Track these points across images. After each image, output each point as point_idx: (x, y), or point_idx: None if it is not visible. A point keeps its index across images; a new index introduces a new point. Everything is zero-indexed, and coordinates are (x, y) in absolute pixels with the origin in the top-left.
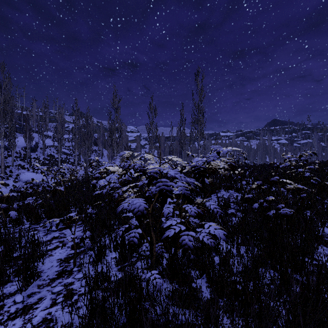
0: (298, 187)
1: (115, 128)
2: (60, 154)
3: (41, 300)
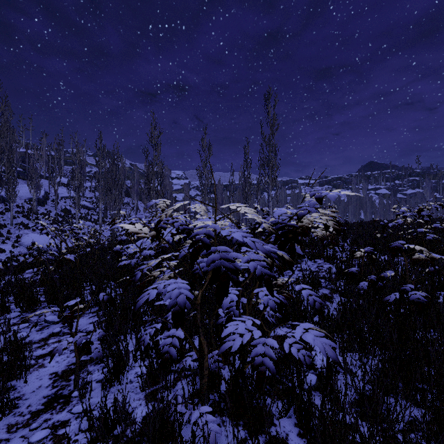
0: (431, 257)
1: (154, 172)
2: (78, 207)
3: None
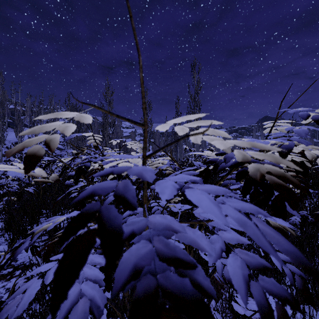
0: None
1: (108, 122)
2: None
3: None
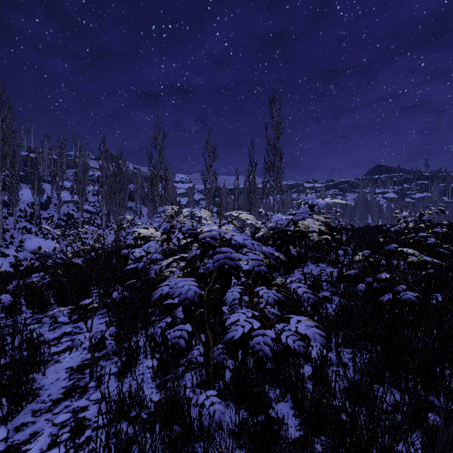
0: (424, 260)
1: (158, 176)
2: (81, 212)
3: (34, 437)
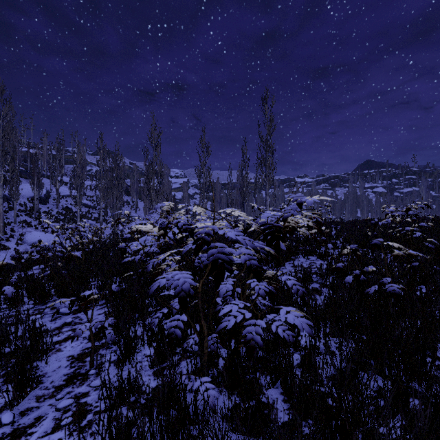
0: (409, 253)
1: (154, 171)
2: (79, 206)
3: (39, 421)
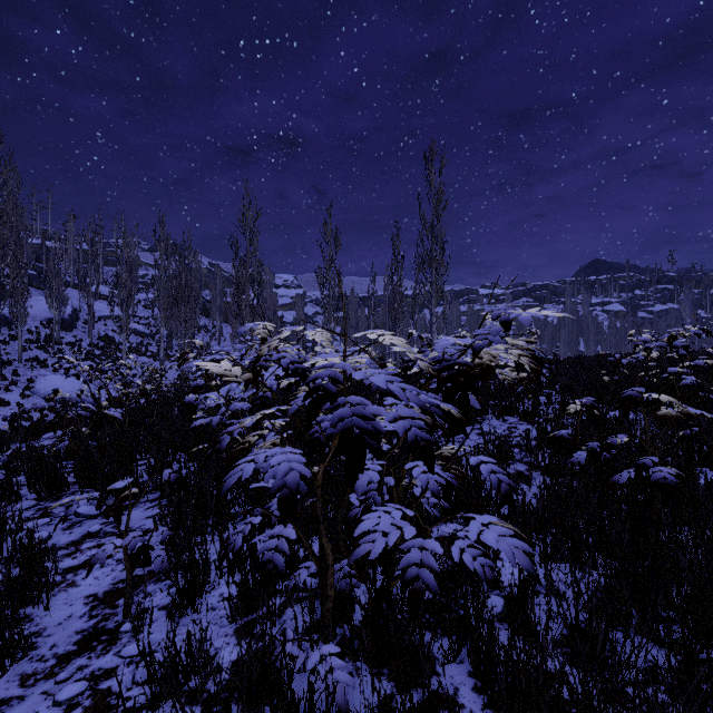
0: (686, 413)
1: (248, 277)
2: (125, 334)
3: None
